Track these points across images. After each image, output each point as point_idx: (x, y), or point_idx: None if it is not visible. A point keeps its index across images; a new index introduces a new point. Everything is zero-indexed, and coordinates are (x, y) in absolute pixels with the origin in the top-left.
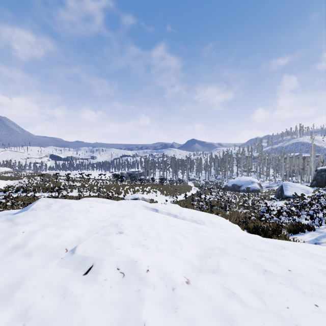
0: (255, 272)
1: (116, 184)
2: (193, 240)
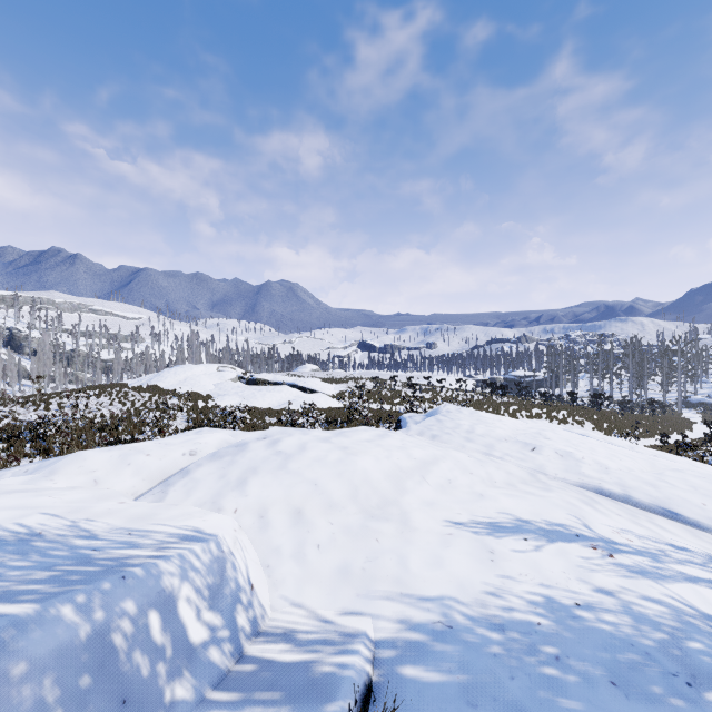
0: (706, 482)
1: (492, 400)
2: (641, 462)
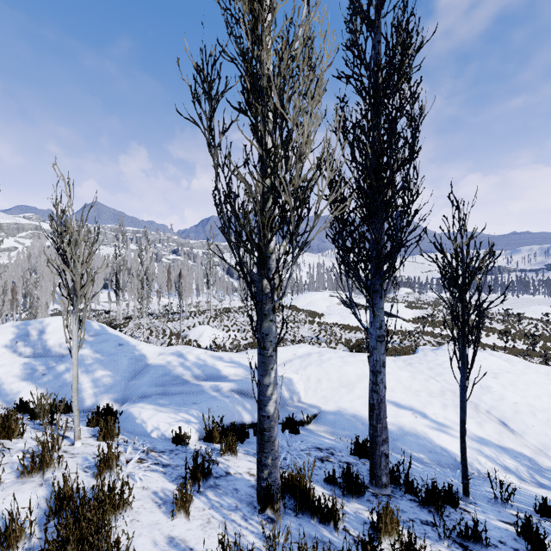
0: None
1: None
2: None
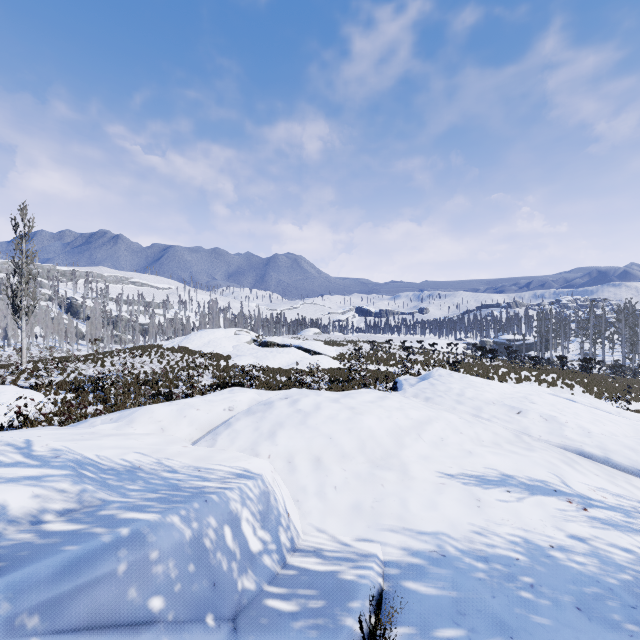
0: None
1: (482, 363)
2: (625, 427)
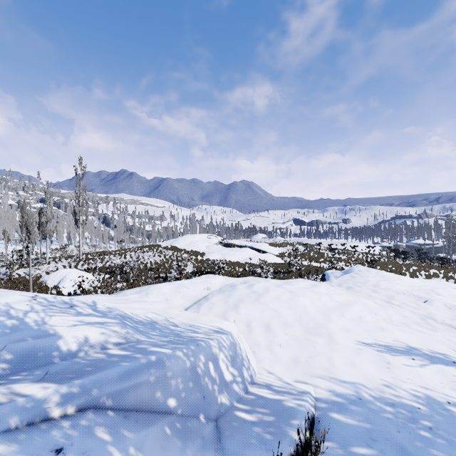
0: None
1: (395, 262)
2: None
